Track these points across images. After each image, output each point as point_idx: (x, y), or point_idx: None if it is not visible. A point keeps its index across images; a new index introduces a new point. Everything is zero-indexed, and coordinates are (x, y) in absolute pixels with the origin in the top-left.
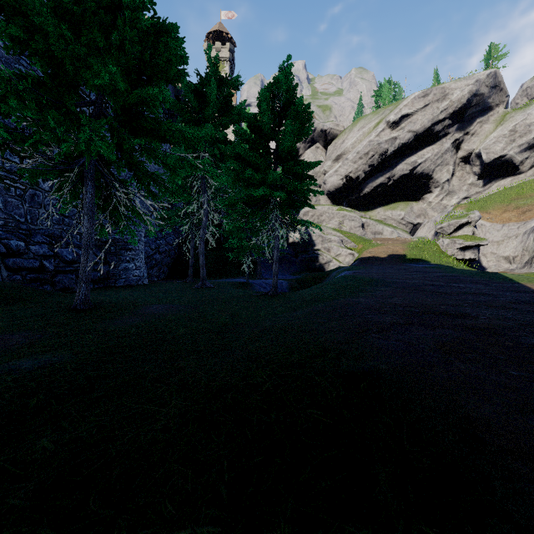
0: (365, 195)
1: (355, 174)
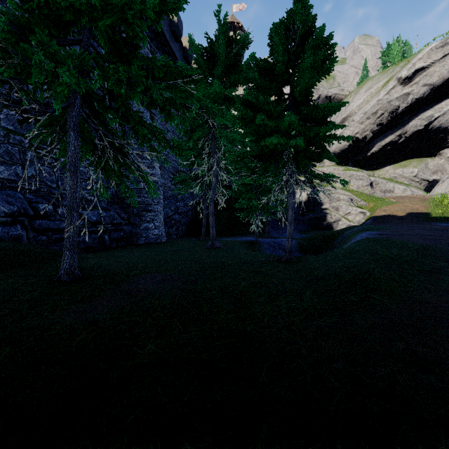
0: (373, 154)
1: (362, 135)
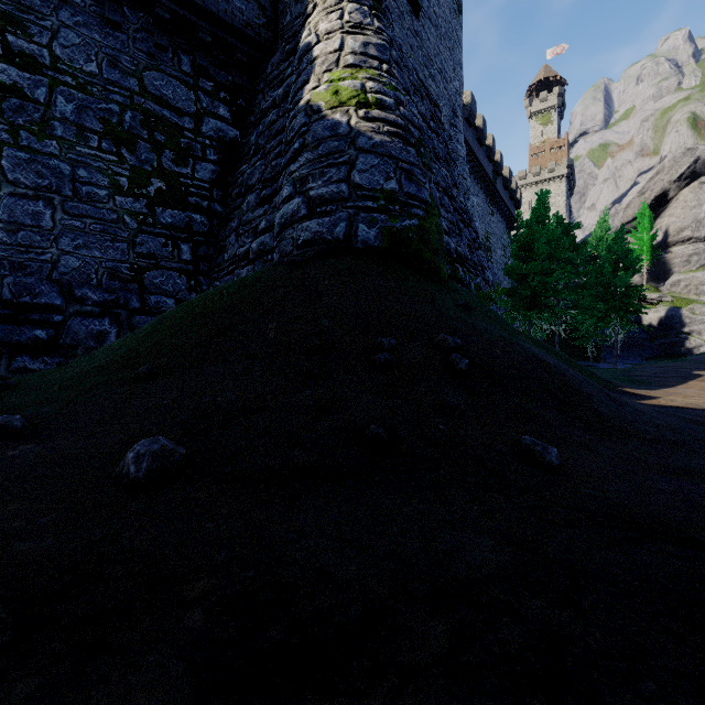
0: None
1: None
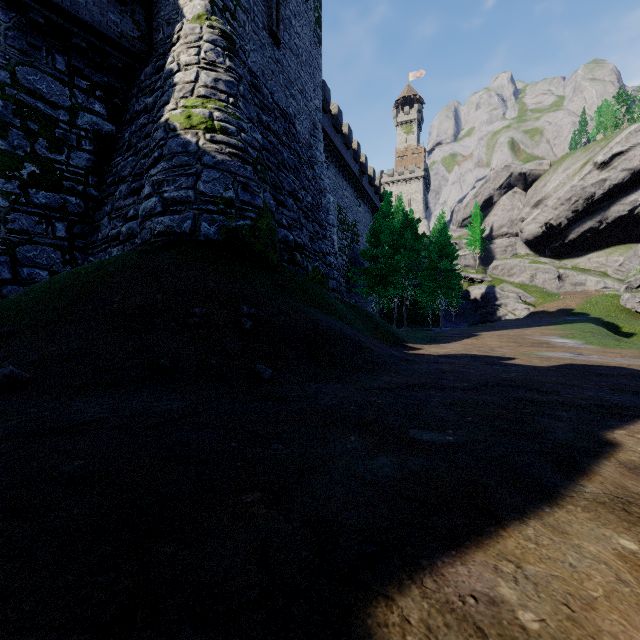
0: (571, 242)
1: (556, 221)
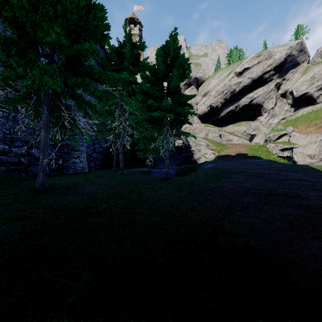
0: (222, 117)
1: (216, 104)
